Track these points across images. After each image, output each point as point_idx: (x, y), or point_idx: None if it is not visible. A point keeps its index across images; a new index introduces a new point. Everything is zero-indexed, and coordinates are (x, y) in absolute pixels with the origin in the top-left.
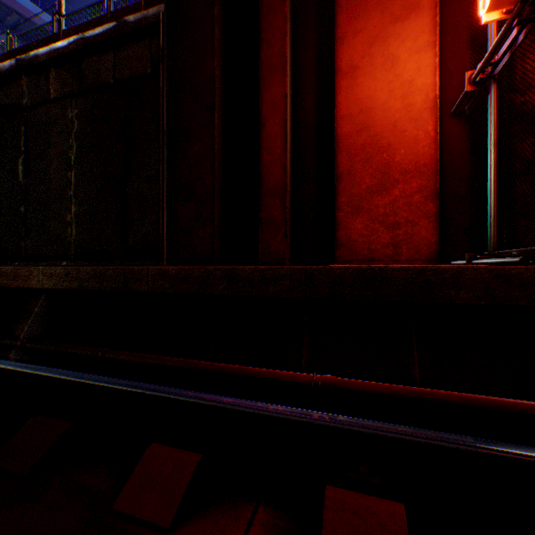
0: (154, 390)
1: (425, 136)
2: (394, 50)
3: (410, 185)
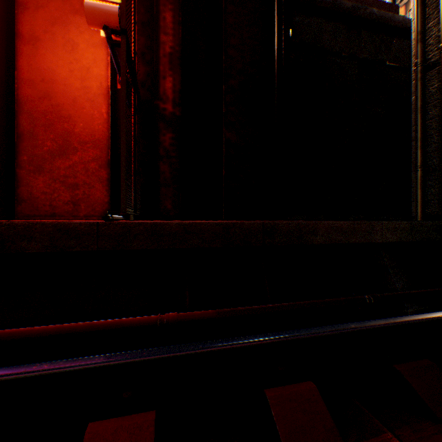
0: None
1: (102, 116)
2: (75, 37)
3: (90, 154)
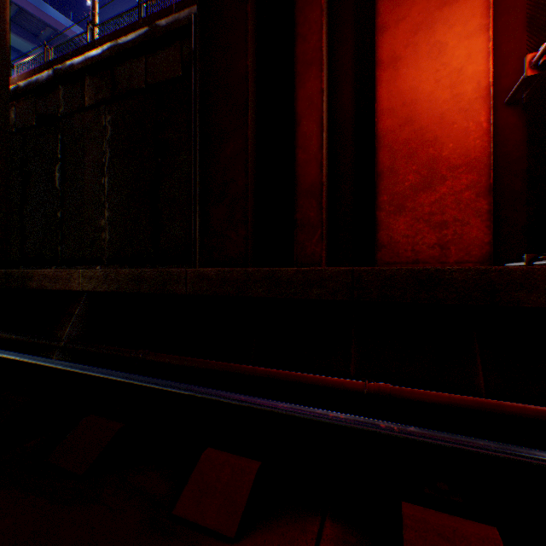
0: (204, 393)
1: (477, 128)
2: (440, 37)
3: (459, 182)
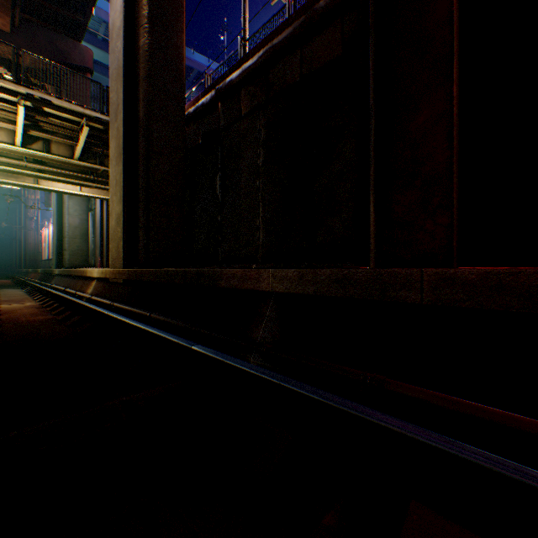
0: None
1: None
2: None
3: None
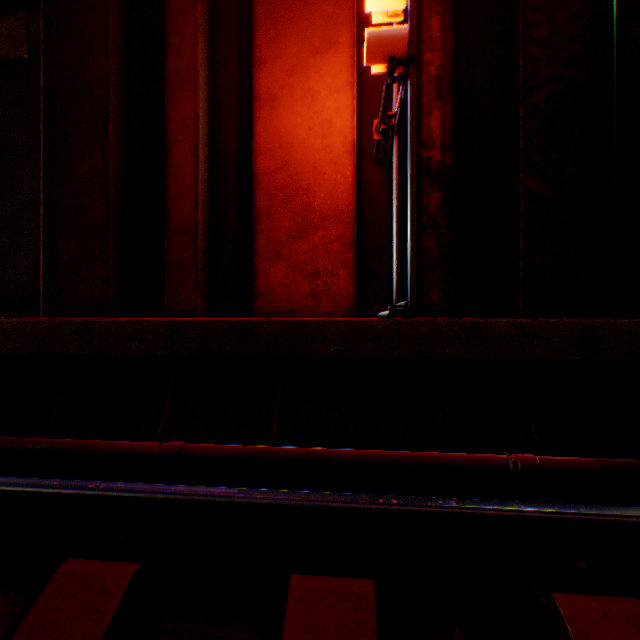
0: None
1: (345, 181)
2: (314, 85)
3: (331, 233)
